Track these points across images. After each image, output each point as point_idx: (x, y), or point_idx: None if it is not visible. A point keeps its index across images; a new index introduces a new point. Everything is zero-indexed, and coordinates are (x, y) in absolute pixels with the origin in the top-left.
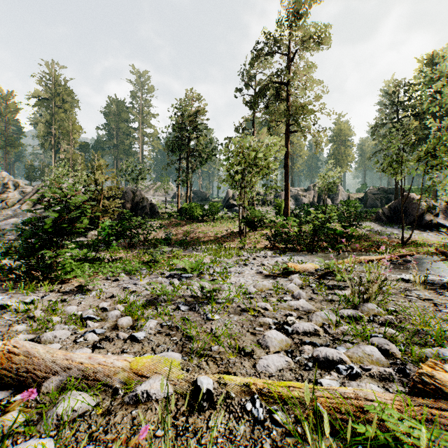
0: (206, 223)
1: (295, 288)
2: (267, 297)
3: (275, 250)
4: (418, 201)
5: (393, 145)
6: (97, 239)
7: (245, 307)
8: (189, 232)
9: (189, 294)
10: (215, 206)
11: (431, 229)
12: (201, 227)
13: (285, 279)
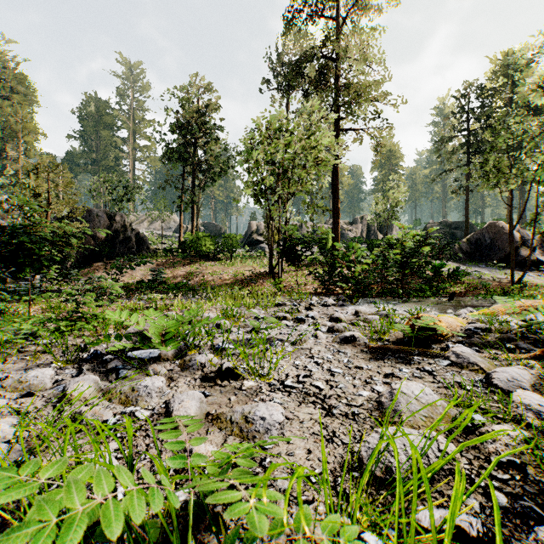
0: (219, 262)
1: None
2: (542, 512)
3: (334, 296)
4: (533, 223)
5: (501, 138)
6: None
7: None
8: (193, 274)
9: None
10: (233, 238)
11: (529, 268)
12: (211, 267)
13: (441, 362)
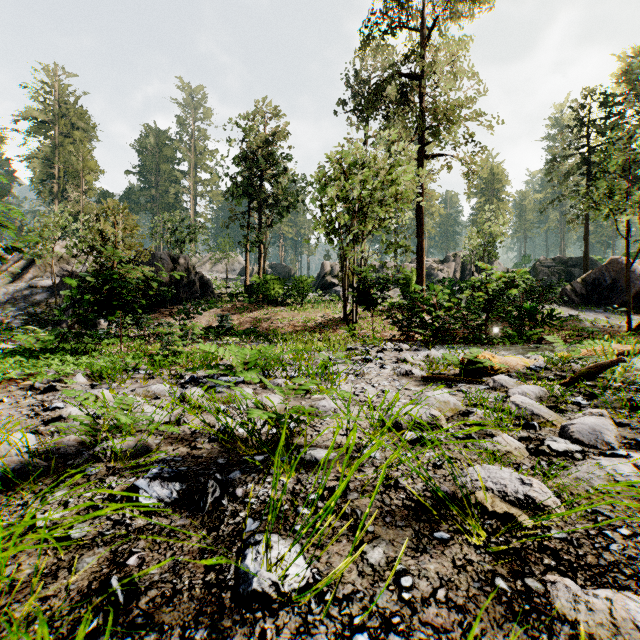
0: (289, 307)
1: (544, 407)
2: (477, 438)
3: (412, 343)
4: None
5: (614, 161)
6: (59, 311)
7: (424, 491)
8: (261, 320)
9: (215, 428)
10: (304, 281)
11: None
12: (280, 313)
13: (480, 387)
